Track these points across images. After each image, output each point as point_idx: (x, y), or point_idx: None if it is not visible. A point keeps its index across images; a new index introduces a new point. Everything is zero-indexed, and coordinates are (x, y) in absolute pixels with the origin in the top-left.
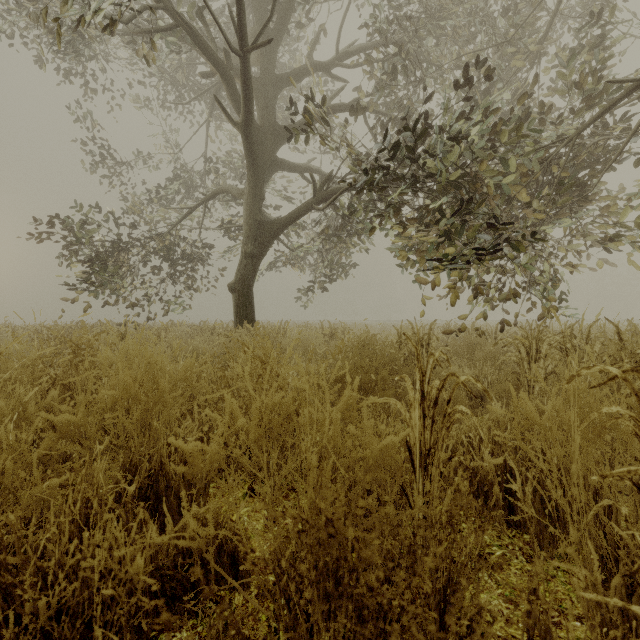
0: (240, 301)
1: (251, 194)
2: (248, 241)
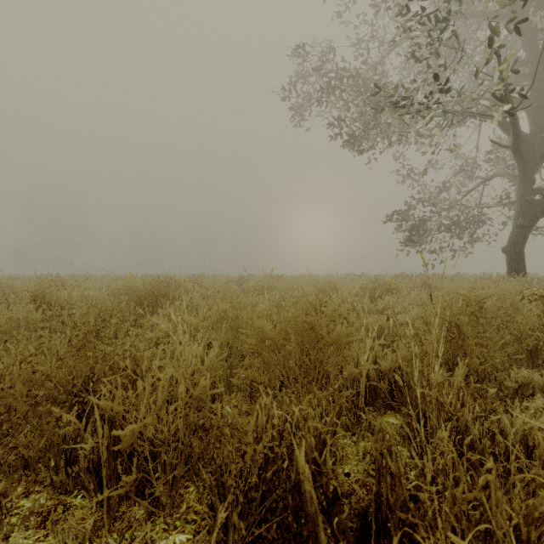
0: (511, 259)
1: (521, 183)
2: (518, 216)
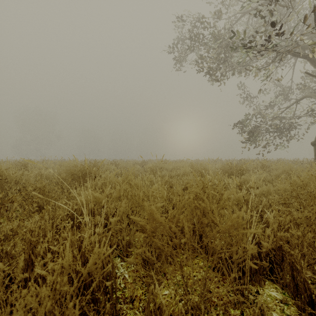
0: None
1: None
2: None
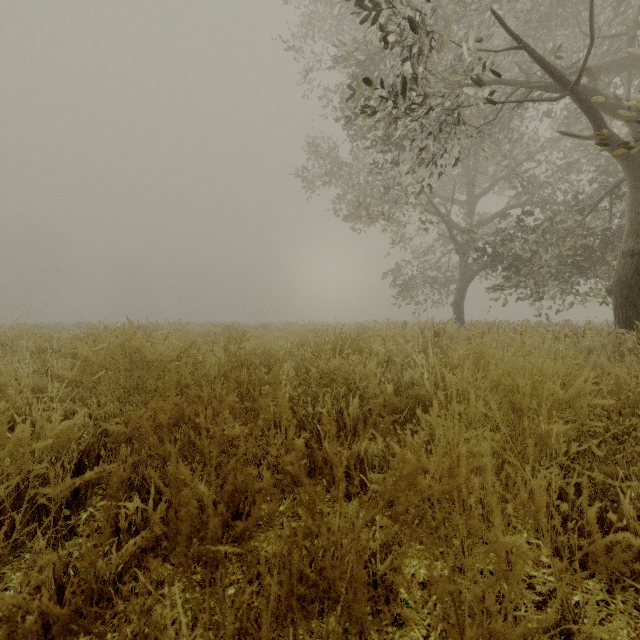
0: (455, 311)
1: (460, 260)
2: (459, 282)
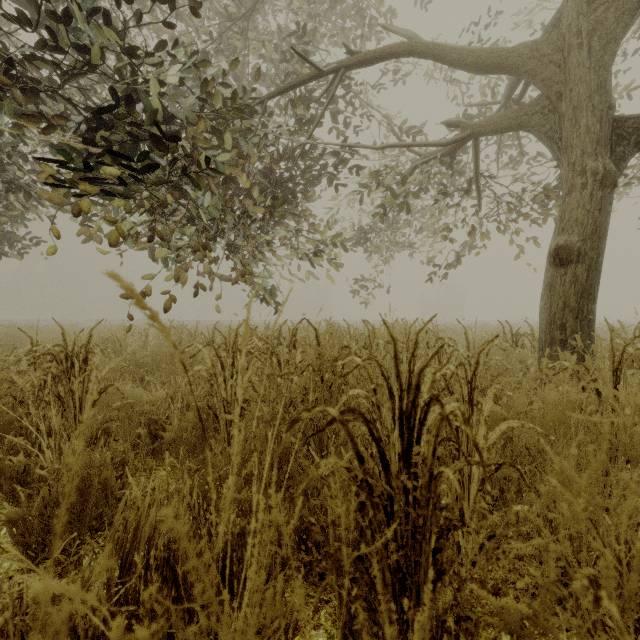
0: None
1: None
2: None
